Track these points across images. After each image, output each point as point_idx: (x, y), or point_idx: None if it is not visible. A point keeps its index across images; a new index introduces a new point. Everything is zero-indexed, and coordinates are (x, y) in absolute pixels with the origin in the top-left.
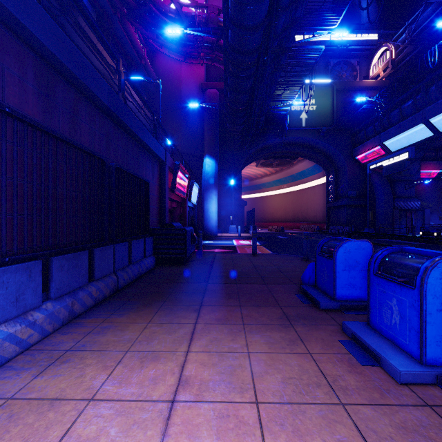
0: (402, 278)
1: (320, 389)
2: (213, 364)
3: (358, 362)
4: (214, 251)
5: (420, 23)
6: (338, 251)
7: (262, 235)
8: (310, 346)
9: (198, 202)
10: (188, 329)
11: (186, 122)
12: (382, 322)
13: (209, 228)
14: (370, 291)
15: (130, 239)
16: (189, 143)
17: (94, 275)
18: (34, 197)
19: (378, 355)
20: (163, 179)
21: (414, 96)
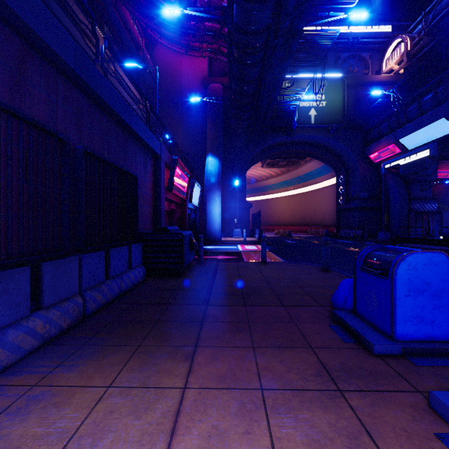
0: None
1: None
2: None
3: None
4: (217, 257)
5: (438, 12)
6: (399, 267)
7: (269, 239)
8: None
9: (200, 204)
10: (170, 401)
11: (188, 119)
12: None
13: (212, 232)
14: None
15: (109, 246)
16: (191, 142)
17: (42, 300)
18: None
19: None
20: (158, 176)
21: (434, 88)
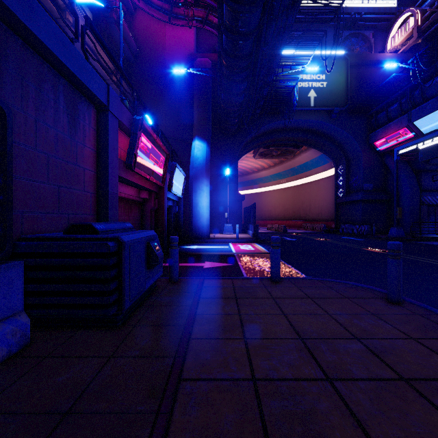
0: None
1: None
2: None
3: None
4: (202, 265)
5: None
6: None
7: (263, 235)
8: None
9: (186, 195)
10: None
11: (172, 100)
12: None
13: (199, 227)
14: None
15: None
16: (176, 126)
17: None
18: None
19: None
20: (103, 140)
21: None
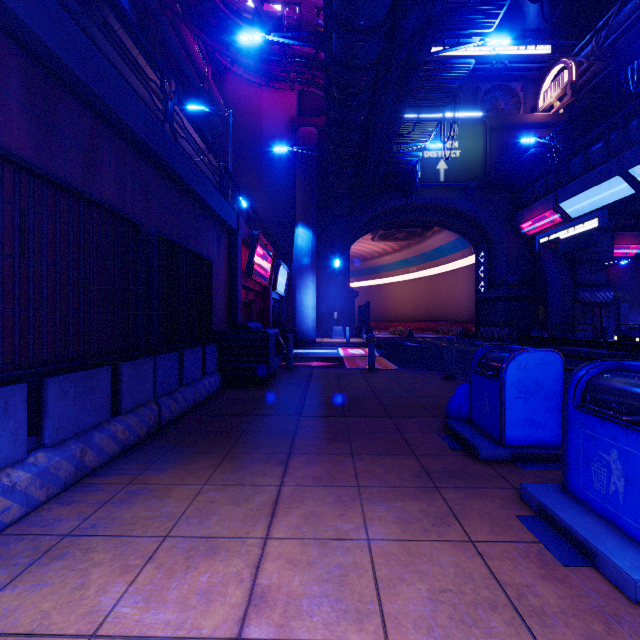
0: (630, 416)
1: (496, 613)
2: (309, 563)
3: (555, 559)
4: (310, 364)
5: (613, 28)
6: (509, 367)
7: (381, 340)
8: (471, 527)
9: (287, 291)
10: (268, 495)
11: (270, 175)
12: (590, 488)
13: (303, 330)
14: (567, 435)
15: (182, 347)
16: (274, 206)
17: (121, 405)
18: (15, 279)
19: (589, 547)
20: (234, 258)
21: (605, 135)
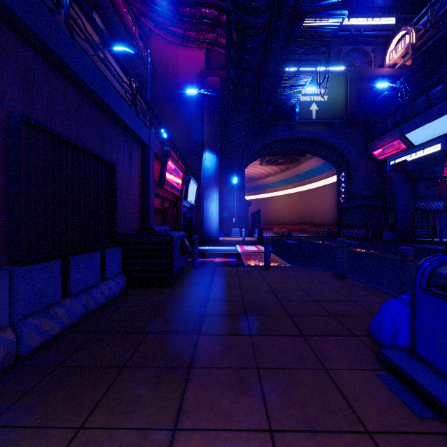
0: None
1: None
2: None
3: None
4: (214, 260)
5: (445, 1)
6: None
7: None
8: None
9: (197, 202)
10: None
11: (184, 114)
12: None
13: (209, 231)
14: None
15: (70, 253)
16: (187, 138)
17: None
18: None
19: None
20: (146, 168)
21: (445, 79)
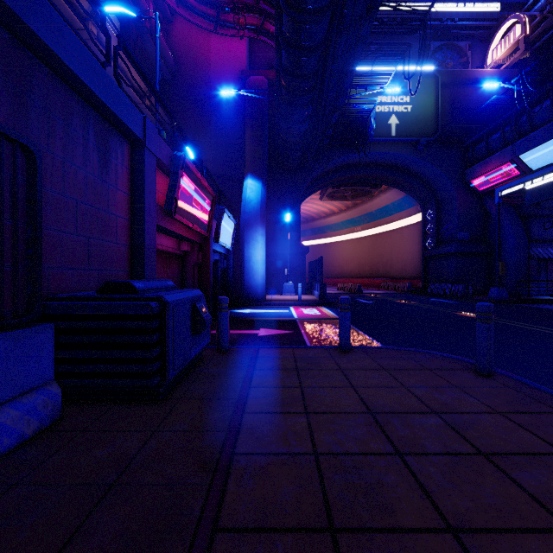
0: None
1: None
2: None
3: None
4: (257, 333)
5: None
6: None
7: (333, 297)
8: None
9: (236, 247)
10: None
11: (219, 128)
12: None
13: (252, 287)
14: None
15: None
16: (223, 160)
17: None
18: None
19: None
20: (139, 182)
21: None
